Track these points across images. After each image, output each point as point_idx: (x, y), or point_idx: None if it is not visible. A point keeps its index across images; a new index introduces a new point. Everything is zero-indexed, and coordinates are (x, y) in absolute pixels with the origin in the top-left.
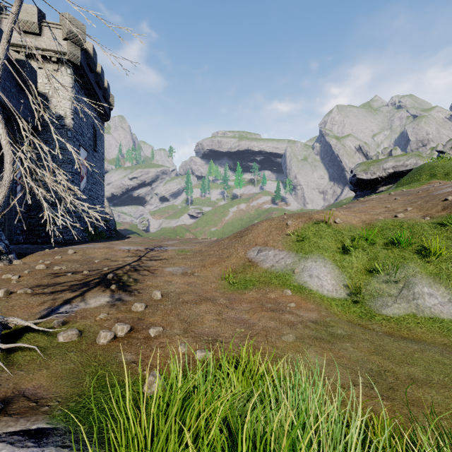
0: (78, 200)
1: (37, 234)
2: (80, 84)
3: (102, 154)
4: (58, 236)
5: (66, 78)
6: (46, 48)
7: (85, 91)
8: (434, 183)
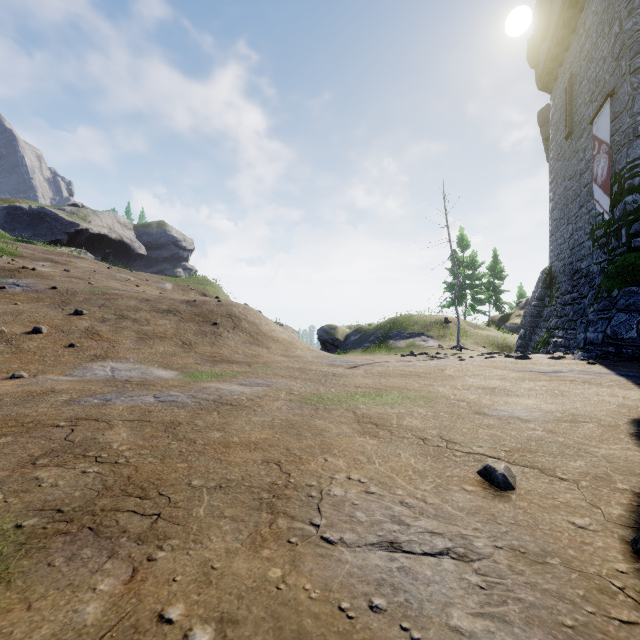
0: None
1: None
2: None
3: None
4: None
5: None
6: None
7: None
8: (2, 256)
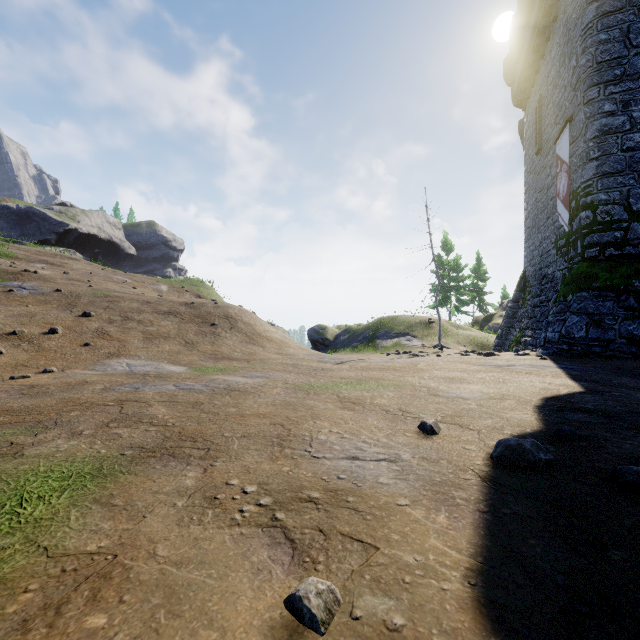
0: None
1: None
2: None
3: None
4: None
5: None
6: None
7: None
8: (0, 258)
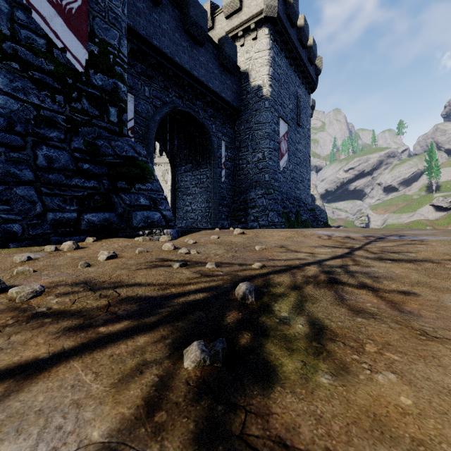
0: (277, 181)
1: (238, 219)
2: (279, 45)
3: (307, 130)
4: (254, 221)
5: (264, 41)
6: (246, 18)
7: (286, 53)
8: None
